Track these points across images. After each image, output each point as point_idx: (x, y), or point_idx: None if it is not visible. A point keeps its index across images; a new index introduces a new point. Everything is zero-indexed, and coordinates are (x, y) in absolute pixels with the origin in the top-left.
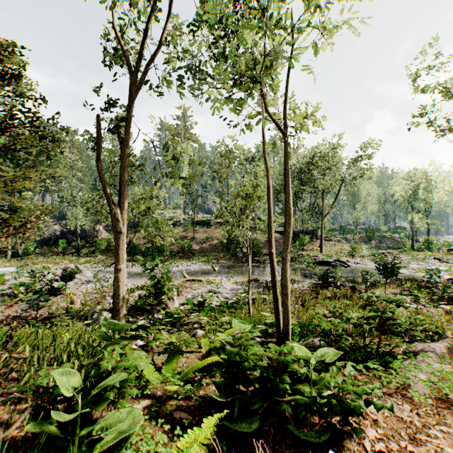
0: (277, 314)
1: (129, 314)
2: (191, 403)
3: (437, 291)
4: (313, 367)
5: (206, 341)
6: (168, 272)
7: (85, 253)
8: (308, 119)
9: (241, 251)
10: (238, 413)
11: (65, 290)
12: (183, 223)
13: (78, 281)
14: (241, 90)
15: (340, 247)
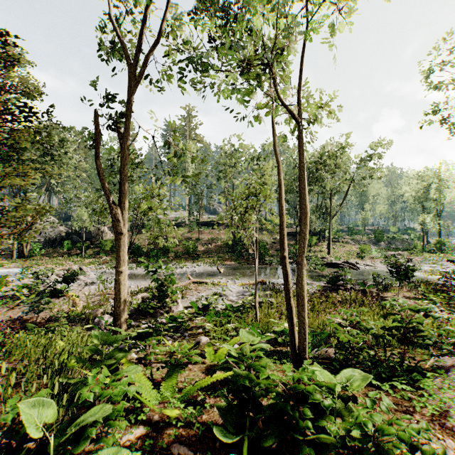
0: (292, 327)
1: (131, 318)
2: (192, 432)
3: (454, 296)
4: (337, 394)
5: (210, 350)
6: (172, 275)
7: (90, 254)
8: (322, 109)
9: (246, 252)
10: (247, 447)
11: (68, 292)
12: (188, 224)
13: (81, 282)
14: (249, 77)
15: (348, 248)
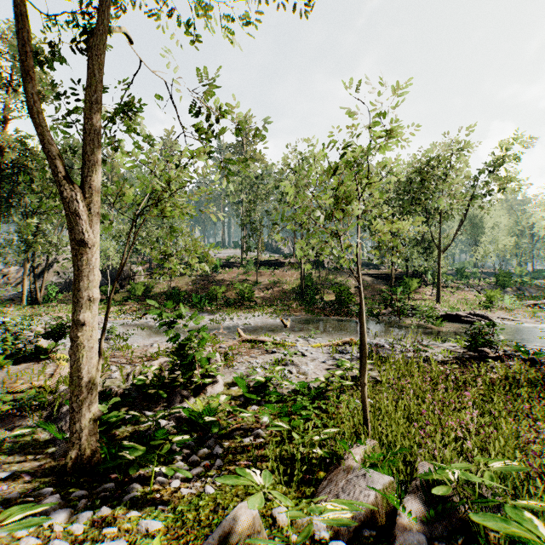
0: None
1: (132, 403)
2: None
3: None
4: None
5: None
6: (204, 329)
7: (118, 301)
8: None
9: (320, 300)
10: None
11: (55, 353)
12: (244, 264)
13: None
14: None
15: (462, 296)
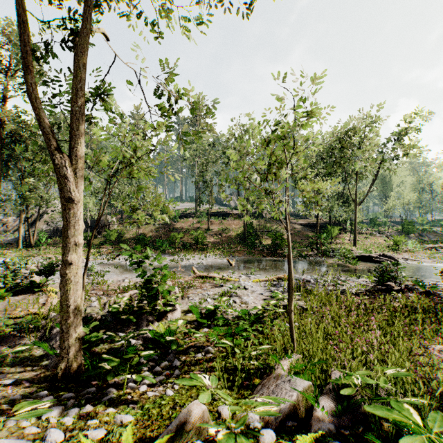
0: None
1: (108, 326)
2: None
3: None
4: None
5: None
6: (166, 267)
7: (96, 244)
8: None
9: (260, 244)
10: None
11: (46, 286)
12: (198, 214)
13: None
14: None
15: (374, 241)
